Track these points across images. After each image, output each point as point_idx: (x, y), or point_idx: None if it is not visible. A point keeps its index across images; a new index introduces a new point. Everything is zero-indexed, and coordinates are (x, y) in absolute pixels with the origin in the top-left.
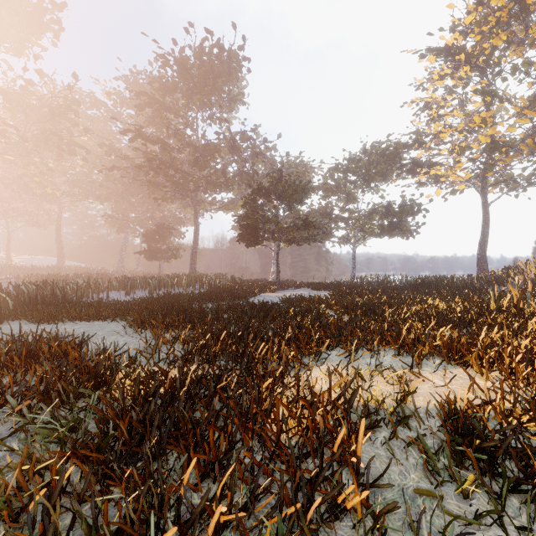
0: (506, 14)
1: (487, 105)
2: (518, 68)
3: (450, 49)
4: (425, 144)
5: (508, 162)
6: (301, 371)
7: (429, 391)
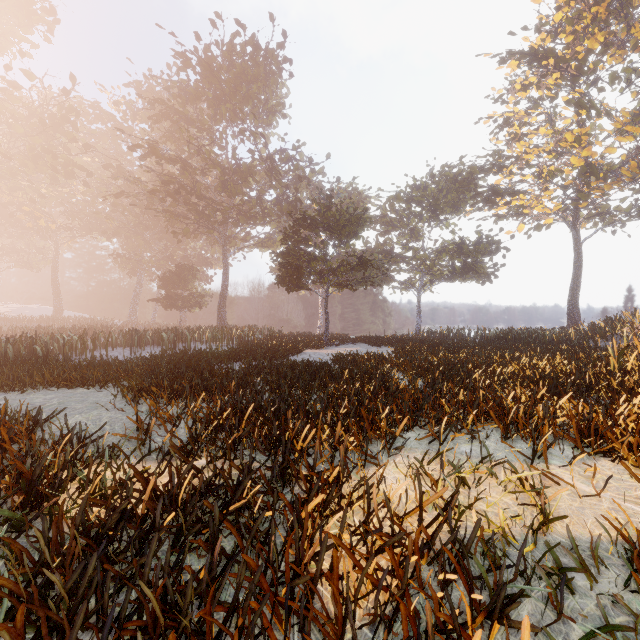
0: (604, 9)
1: (582, 119)
2: (618, 76)
3: (535, 53)
4: (506, 168)
5: (607, 189)
6: (366, 467)
7: (572, 503)
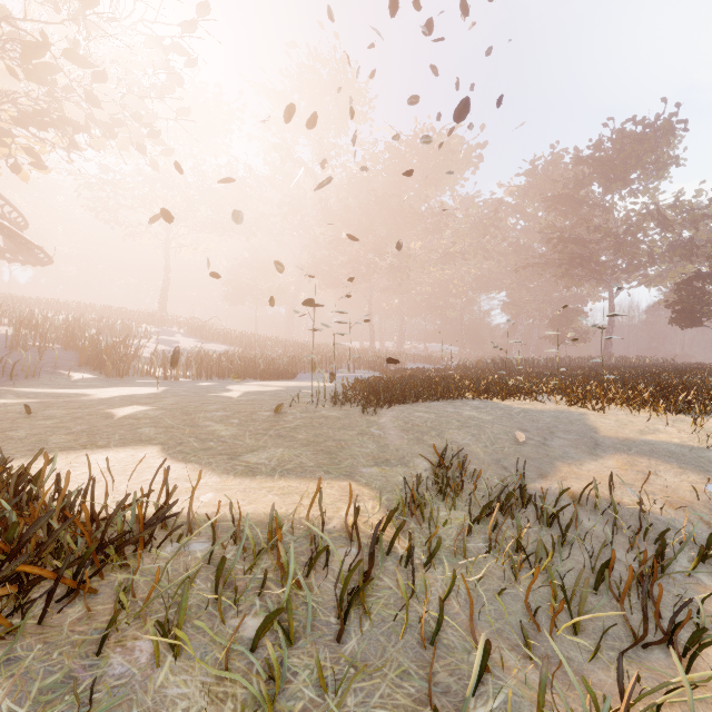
0: None
1: None
2: None
3: None
4: None
5: None
6: None
7: None
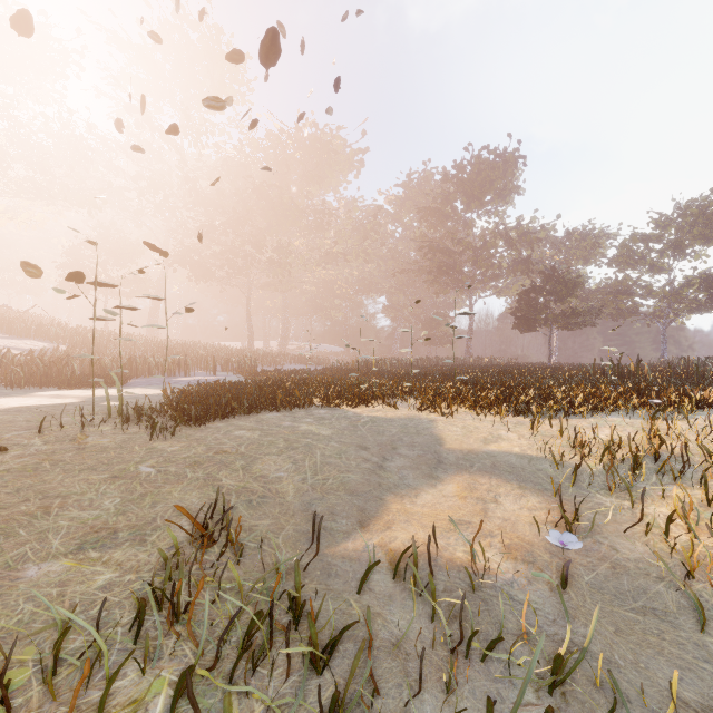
0: None
1: None
2: None
3: None
4: None
5: None
6: None
7: None
